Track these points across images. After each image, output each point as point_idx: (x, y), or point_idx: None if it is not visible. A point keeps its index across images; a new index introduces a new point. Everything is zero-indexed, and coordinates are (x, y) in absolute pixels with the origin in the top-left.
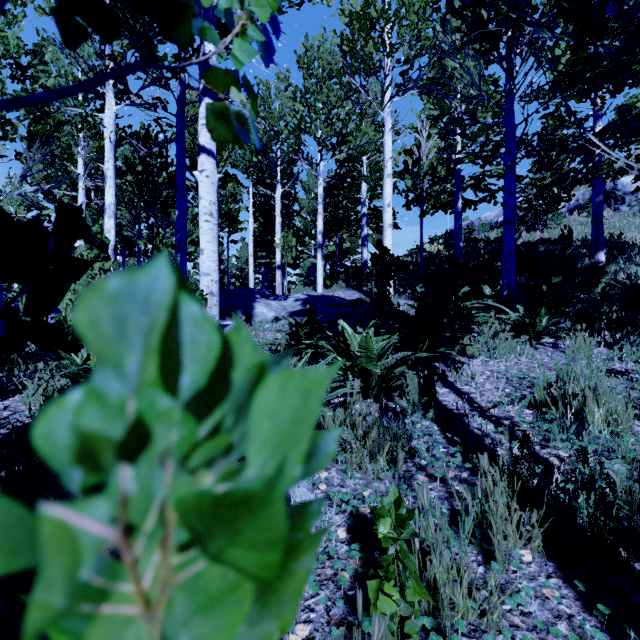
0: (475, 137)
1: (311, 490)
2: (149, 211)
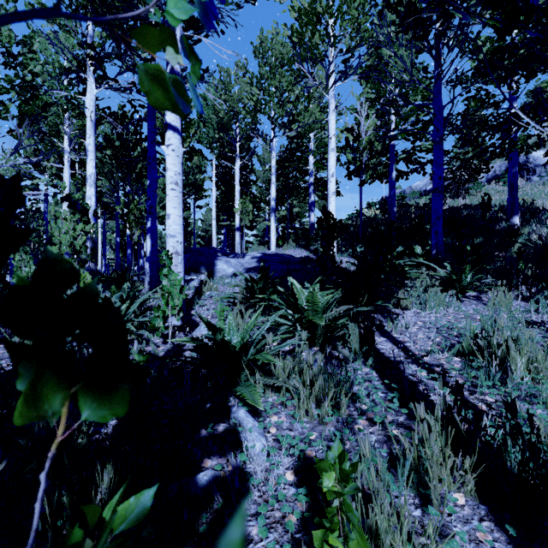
0: (407, 117)
1: (262, 434)
2: (126, 181)
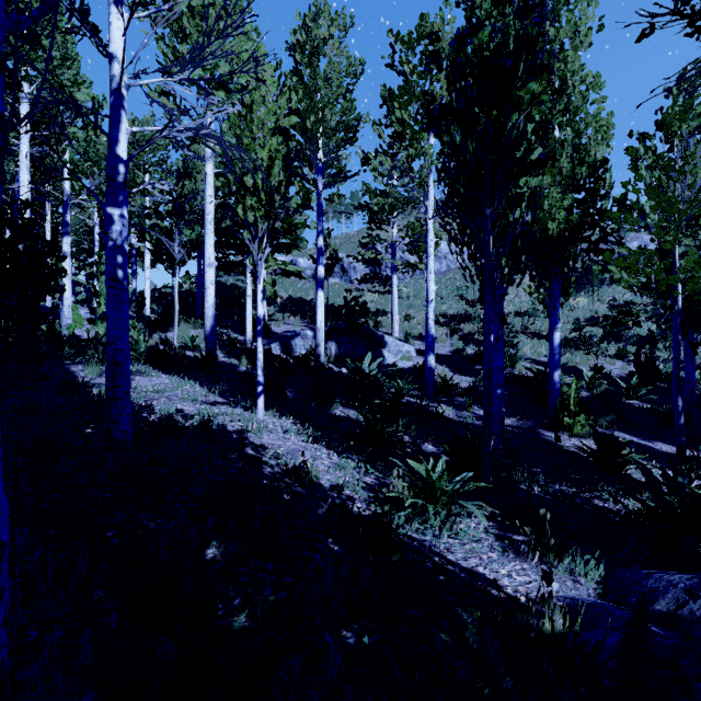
0: None
1: None
2: None
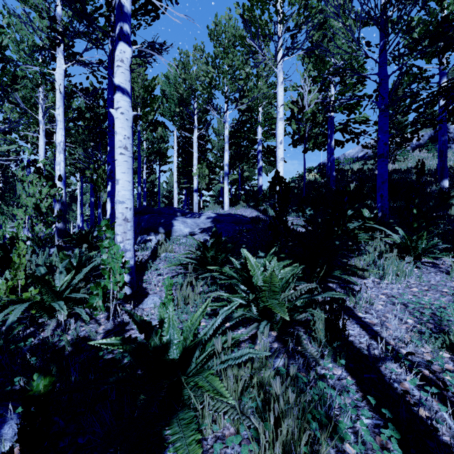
0: (343, 93)
1: None
2: (97, 148)
